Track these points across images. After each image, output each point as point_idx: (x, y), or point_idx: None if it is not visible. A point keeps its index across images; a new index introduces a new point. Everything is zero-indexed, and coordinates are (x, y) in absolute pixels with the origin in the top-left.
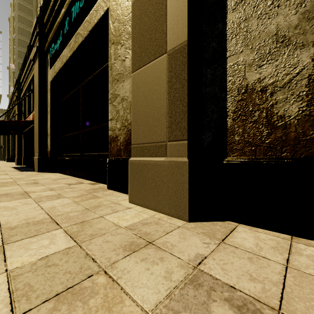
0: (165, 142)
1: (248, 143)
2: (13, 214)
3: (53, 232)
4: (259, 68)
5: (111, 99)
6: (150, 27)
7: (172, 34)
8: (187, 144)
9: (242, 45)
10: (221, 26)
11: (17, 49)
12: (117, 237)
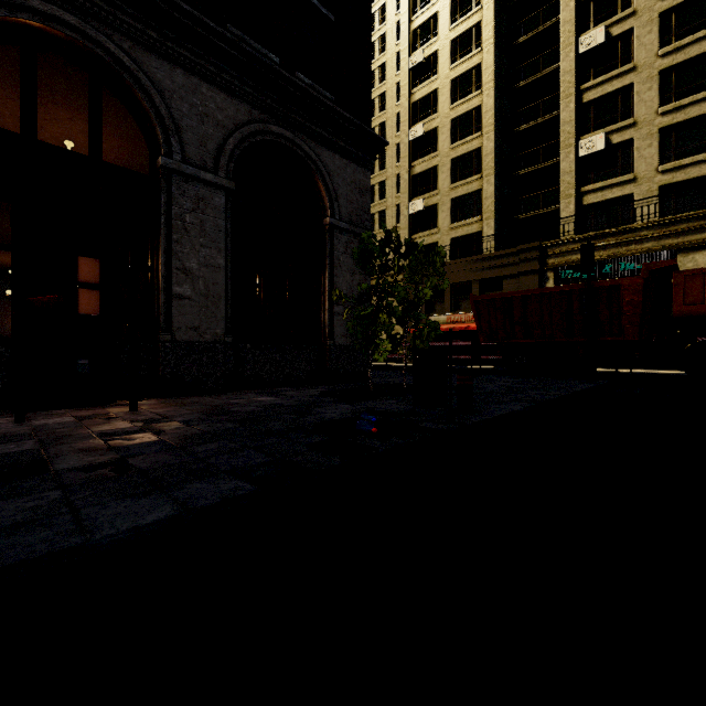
0: None
1: None
2: None
3: None
4: None
5: None
6: None
7: None
8: None
9: None
10: None
11: None
12: None
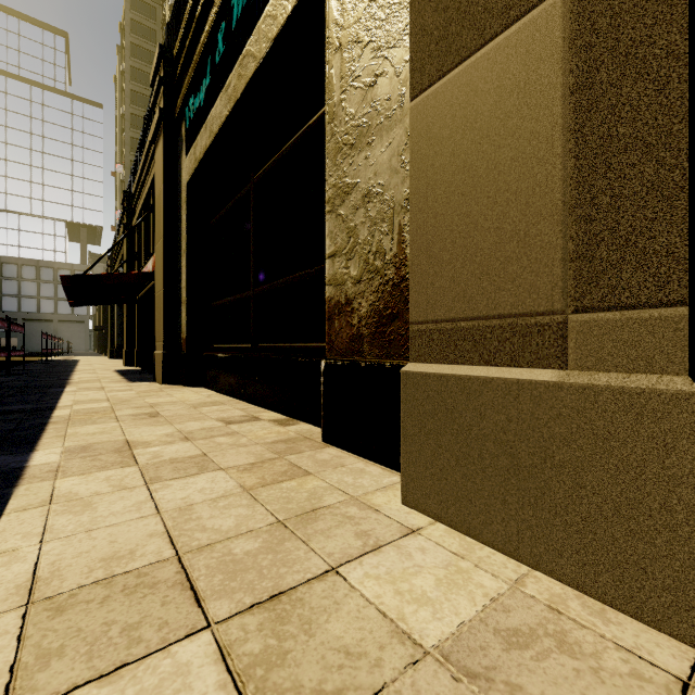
0: (556, 314)
1: None
2: (78, 531)
3: (181, 651)
4: None
5: (333, 201)
6: None
7: None
8: (687, 321)
9: None
10: None
11: (129, 134)
12: None
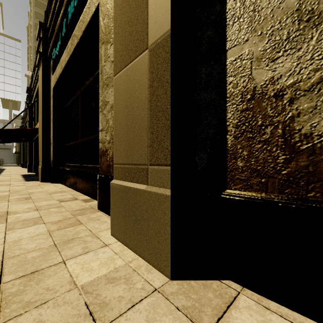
0: (146, 165)
1: (255, 172)
2: None
3: None
4: (272, 62)
5: (101, 107)
6: (131, 18)
7: (154, 23)
8: (171, 171)
9: (247, 31)
10: (218, 8)
11: (34, 56)
12: (59, 311)
